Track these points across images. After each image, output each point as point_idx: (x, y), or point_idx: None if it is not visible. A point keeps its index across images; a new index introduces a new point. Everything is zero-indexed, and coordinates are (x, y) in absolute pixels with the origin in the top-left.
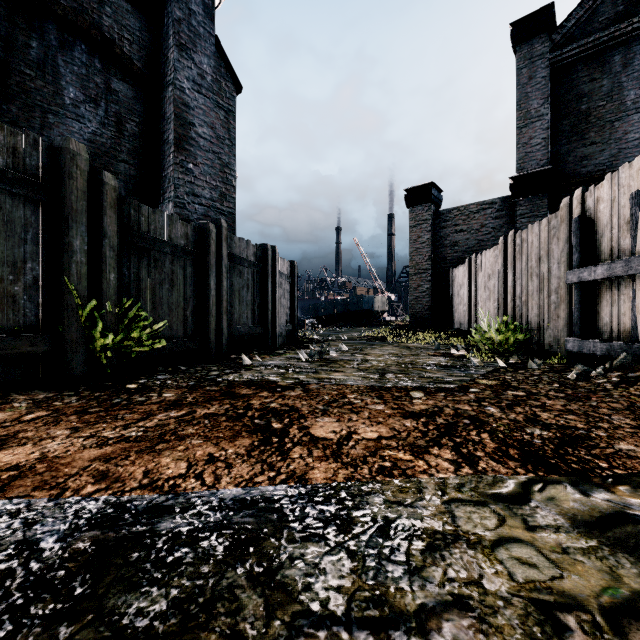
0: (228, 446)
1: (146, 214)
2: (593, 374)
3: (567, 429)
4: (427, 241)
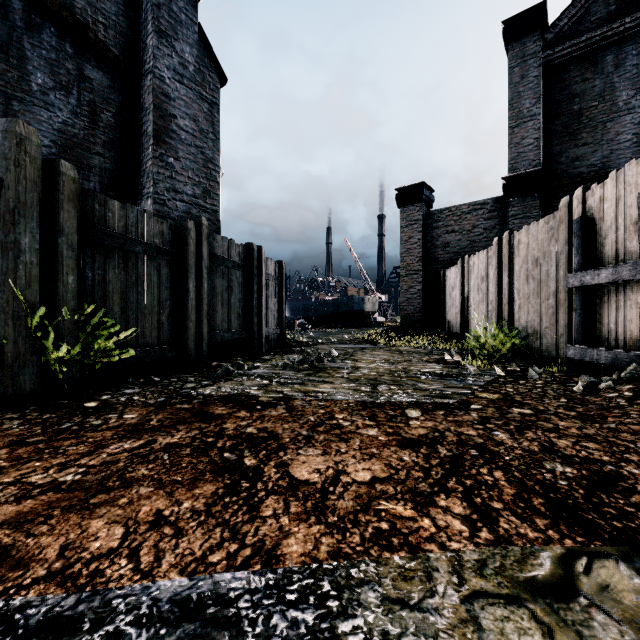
0: (184, 497)
1: (114, 209)
2: (602, 387)
3: (592, 463)
4: (418, 242)
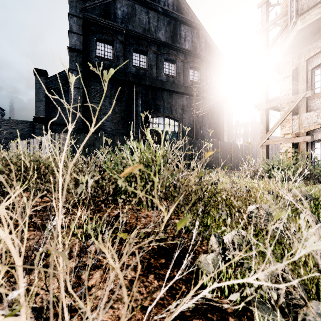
0: None
1: None
2: None
3: None
4: None
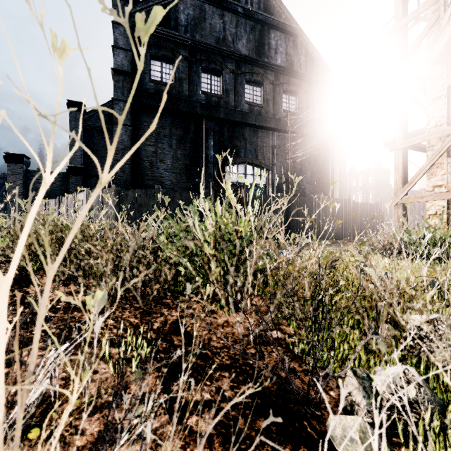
0: None
1: None
2: None
3: None
4: (21, 184)
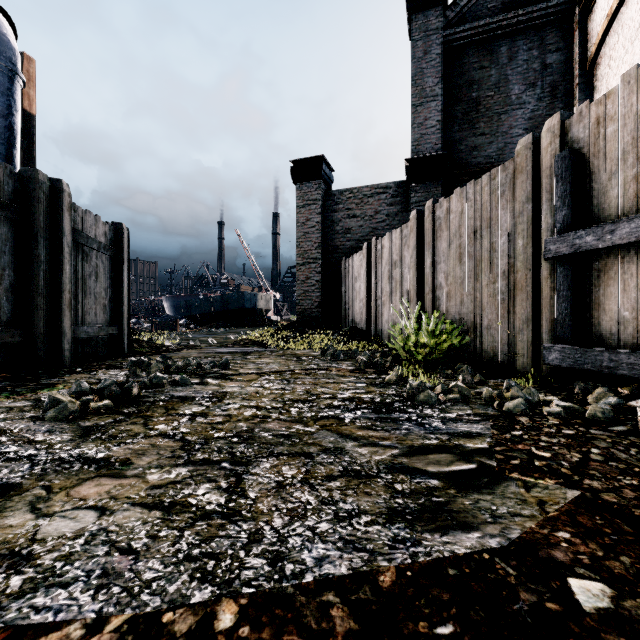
0: None
1: None
2: None
3: None
4: (317, 225)
